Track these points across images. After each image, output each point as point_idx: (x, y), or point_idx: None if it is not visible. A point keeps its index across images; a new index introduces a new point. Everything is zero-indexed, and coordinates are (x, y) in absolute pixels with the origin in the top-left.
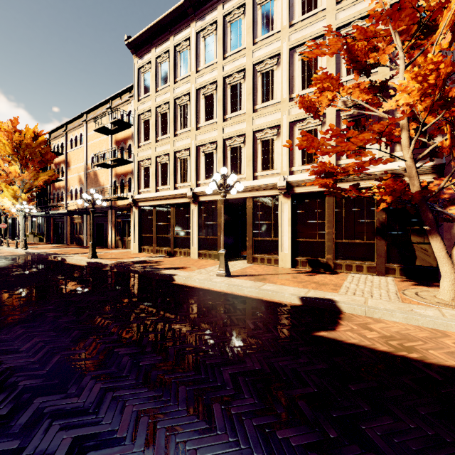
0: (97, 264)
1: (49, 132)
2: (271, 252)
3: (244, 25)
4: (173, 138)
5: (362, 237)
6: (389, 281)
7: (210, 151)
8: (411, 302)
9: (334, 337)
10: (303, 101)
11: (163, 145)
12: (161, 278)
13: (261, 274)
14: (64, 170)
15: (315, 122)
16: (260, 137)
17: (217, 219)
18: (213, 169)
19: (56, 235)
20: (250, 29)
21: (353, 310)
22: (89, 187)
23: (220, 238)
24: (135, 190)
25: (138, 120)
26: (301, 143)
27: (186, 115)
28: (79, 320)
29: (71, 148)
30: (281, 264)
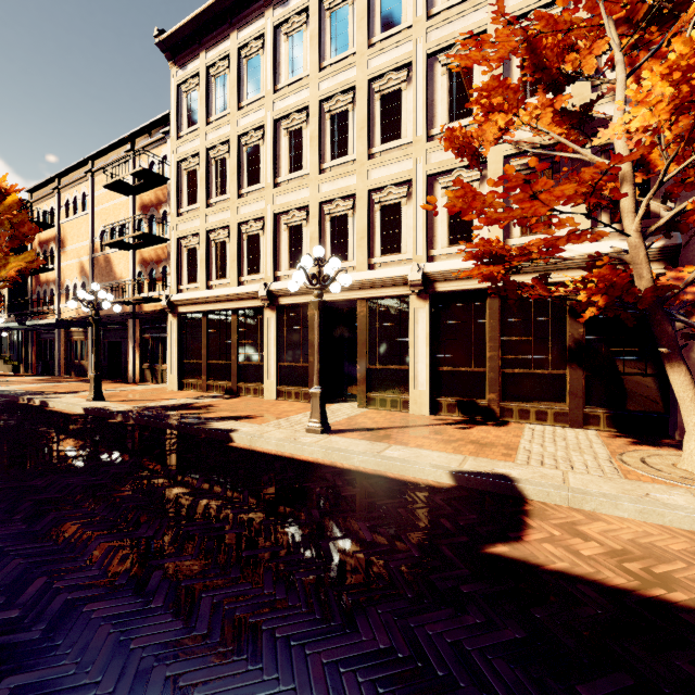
0: (100, 412)
1: (30, 190)
2: (398, 388)
3: (354, 15)
4: (235, 201)
5: (545, 365)
6: (591, 437)
7: (298, 223)
8: (639, 478)
9: (523, 556)
10: (452, 136)
11: (220, 212)
12: (210, 436)
13: (383, 428)
14: (55, 253)
15: (469, 176)
16: (379, 200)
17: (308, 334)
18: (302, 252)
19: (41, 361)
20: (363, 22)
21: (547, 496)
22: (98, 281)
23: (313, 366)
24: (172, 287)
25: (177, 170)
26: (454, 203)
27: (258, 163)
28: (31, 533)
29: (67, 216)
30: (413, 408)
